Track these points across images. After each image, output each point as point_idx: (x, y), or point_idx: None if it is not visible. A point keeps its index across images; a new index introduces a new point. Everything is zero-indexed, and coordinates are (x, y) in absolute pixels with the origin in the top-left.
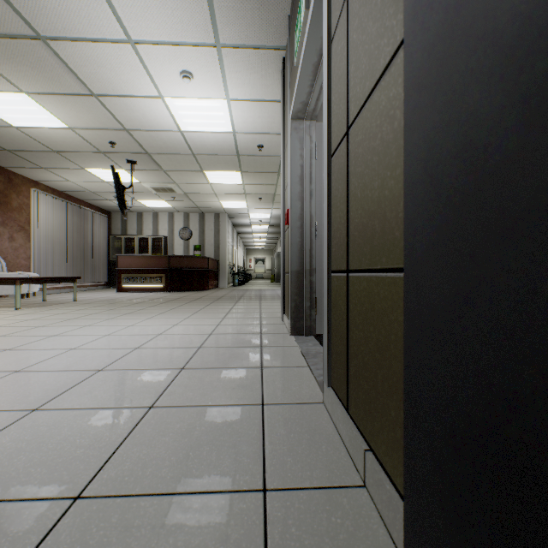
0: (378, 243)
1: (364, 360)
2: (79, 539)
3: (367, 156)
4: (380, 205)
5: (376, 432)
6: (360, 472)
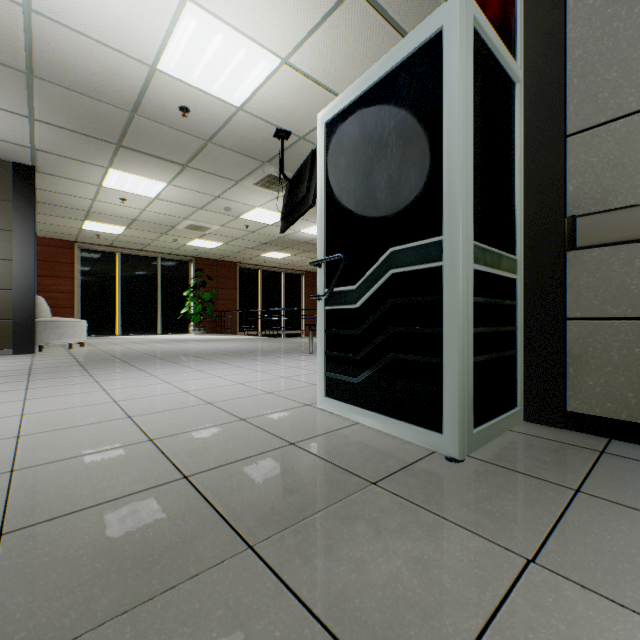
0: None
1: None
2: (0, 359)
3: None
4: None
5: None
6: None
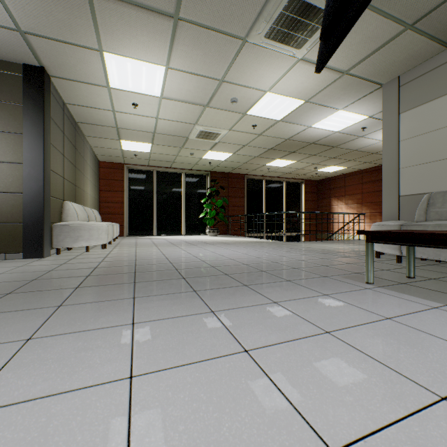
0: (10, 219)
1: (3, 239)
2: None
3: (5, 203)
4: (12, 213)
5: (10, 249)
6: (3, 259)
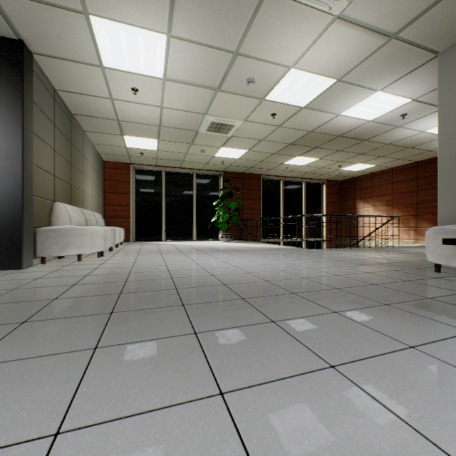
0: None
1: None
2: None
3: None
4: None
5: None
6: None
